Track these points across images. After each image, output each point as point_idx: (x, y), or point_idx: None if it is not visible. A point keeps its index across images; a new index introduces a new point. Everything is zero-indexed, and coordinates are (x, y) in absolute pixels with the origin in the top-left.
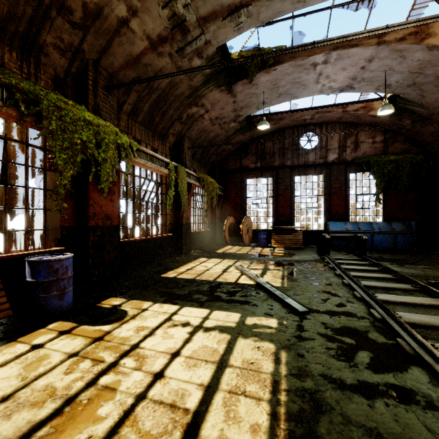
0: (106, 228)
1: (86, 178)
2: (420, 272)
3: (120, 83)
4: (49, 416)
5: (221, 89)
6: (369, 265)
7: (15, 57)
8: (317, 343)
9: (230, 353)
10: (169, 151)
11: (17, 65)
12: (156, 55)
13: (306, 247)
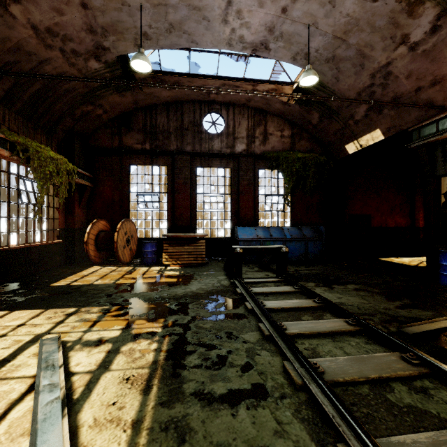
0: None
1: None
2: (363, 301)
3: None
4: None
5: None
6: (296, 292)
7: None
8: None
9: None
10: None
11: None
12: None
13: (210, 260)
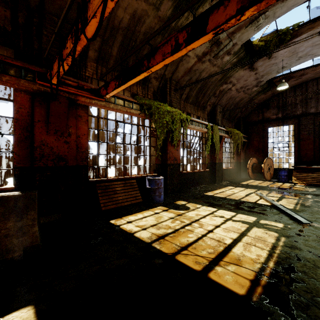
0: (174, 165)
1: (166, 139)
2: None
3: (181, 84)
4: (171, 232)
5: (244, 68)
6: None
7: (140, 88)
8: (311, 239)
9: (248, 231)
10: (207, 116)
11: (141, 92)
12: (200, 63)
13: None
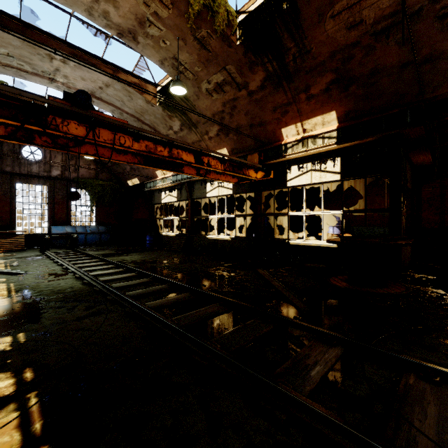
0: None
1: None
2: (103, 252)
3: None
4: None
5: None
6: (77, 253)
7: None
8: (30, 279)
9: None
10: None
11: None
12: None
13: (29, 249)
